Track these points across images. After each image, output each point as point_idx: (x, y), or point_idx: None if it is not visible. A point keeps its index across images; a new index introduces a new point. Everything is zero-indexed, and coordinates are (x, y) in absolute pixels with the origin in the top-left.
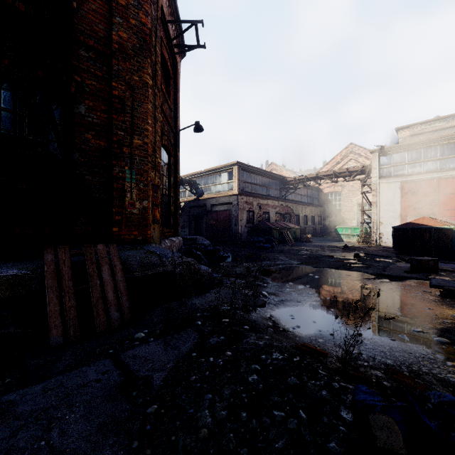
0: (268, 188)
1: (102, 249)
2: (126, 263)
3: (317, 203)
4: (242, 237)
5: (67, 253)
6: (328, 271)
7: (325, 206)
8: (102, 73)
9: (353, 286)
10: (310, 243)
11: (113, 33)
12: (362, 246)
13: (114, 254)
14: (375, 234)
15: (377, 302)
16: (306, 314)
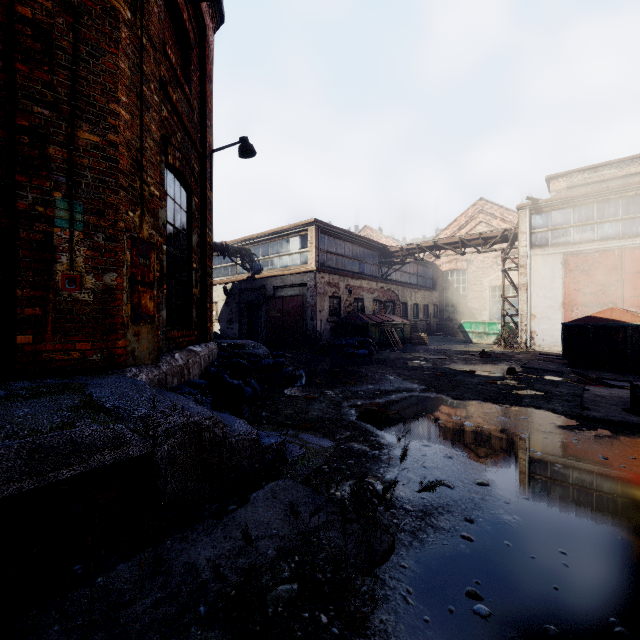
0: (361, 262)
1: None
2: None
3: (431, 286)
4: (323, 338)
5: None
6: (483, 409)
7: (443, 290)
8: None
9: (555, 453)
10: (425, 346)
11: None
12: (506, 351)
13: None
14: (525, 333)
15: None
16: (507, 581)
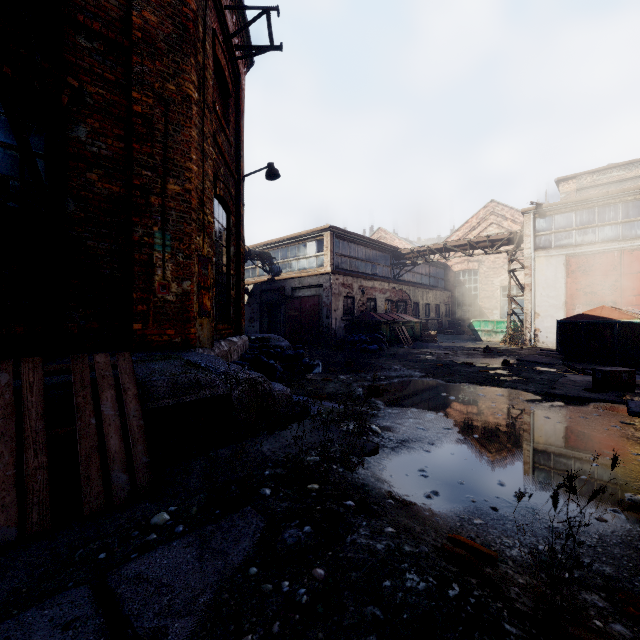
0: (374, 264)
1: (104, 363)
2: (146, 384)
3: (443, 286)
4: (337, 335)
5: (38, 370)
6: (469, 389)
7: (454, 290)
8: (115, 76)
9: (511, 414)
10: (434, 343)
11: (133, 14)
12: (511, 348)
13: (125, 370)
14: (529, 330)
15: (554, 443)
16: (445, 467)
